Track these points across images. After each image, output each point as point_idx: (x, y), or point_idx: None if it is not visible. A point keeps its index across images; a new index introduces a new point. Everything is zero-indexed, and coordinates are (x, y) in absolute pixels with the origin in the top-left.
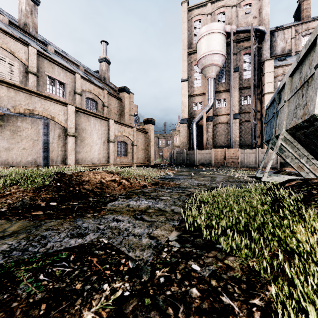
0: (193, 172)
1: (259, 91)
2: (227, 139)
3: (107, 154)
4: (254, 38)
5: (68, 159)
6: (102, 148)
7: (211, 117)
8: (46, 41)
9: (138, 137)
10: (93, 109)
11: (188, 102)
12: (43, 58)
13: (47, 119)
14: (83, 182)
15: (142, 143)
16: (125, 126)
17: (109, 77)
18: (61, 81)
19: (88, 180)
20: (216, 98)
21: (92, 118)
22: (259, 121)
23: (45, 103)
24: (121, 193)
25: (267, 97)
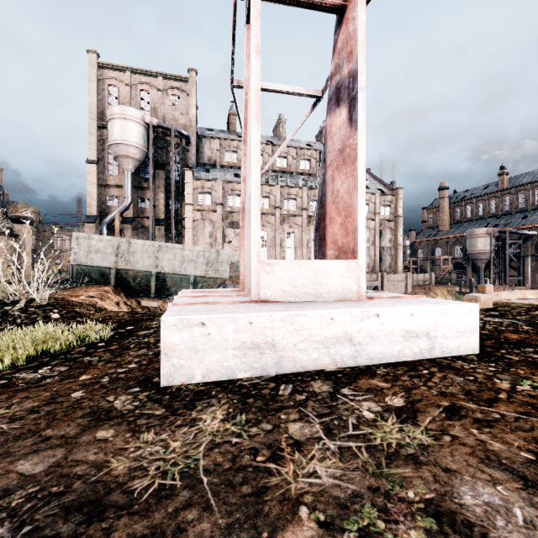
0: None
1: None
2: None
3: None
4: (176, 141)
5: None
6: None
7: (131, 219)
8: None
9: None
10: None
11: (99, 192)
12: None
13: None
14: None
15: (7, 251)
16: None
17: None
18: None
19: None
20: (139, 195)
21: None
22: None
23: None
24: None
25: (187, 208)
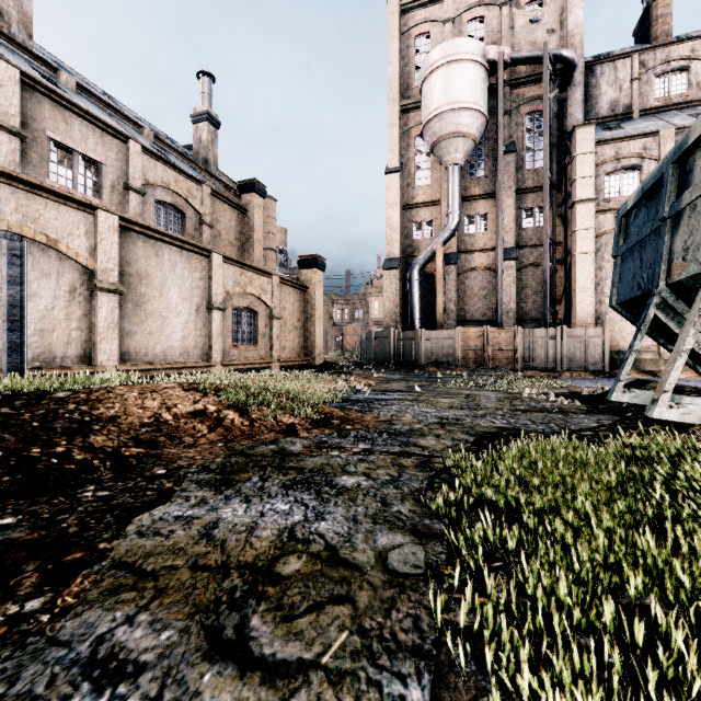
0: (415, 382)
1: (561, 198)
2: (489, 305)
3: (206, 338)
4: (552, 76)
5: (99, 350)
6: (192, 325)
7: (455, 255)
8: (60, 64)
9: (285, 300)
10: (174, 229)
11: (402, 220)
12: (41, 95)
13: (38, 245)
14: (94, 422)
15: (294, 313)
16: (252, 272)
17: (216, 158)
18: (91, 157)
19: (116, 414)
20: (466, 213)
21: (165, 248)
22: (561, 266)
23: (31, 202)
24: (211, 460)
25: (580, 210)
